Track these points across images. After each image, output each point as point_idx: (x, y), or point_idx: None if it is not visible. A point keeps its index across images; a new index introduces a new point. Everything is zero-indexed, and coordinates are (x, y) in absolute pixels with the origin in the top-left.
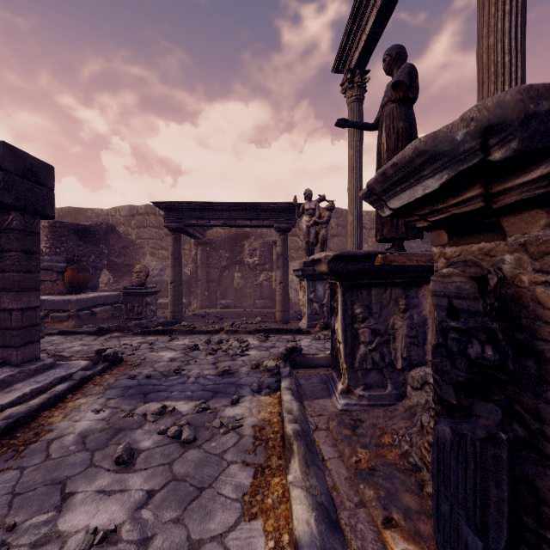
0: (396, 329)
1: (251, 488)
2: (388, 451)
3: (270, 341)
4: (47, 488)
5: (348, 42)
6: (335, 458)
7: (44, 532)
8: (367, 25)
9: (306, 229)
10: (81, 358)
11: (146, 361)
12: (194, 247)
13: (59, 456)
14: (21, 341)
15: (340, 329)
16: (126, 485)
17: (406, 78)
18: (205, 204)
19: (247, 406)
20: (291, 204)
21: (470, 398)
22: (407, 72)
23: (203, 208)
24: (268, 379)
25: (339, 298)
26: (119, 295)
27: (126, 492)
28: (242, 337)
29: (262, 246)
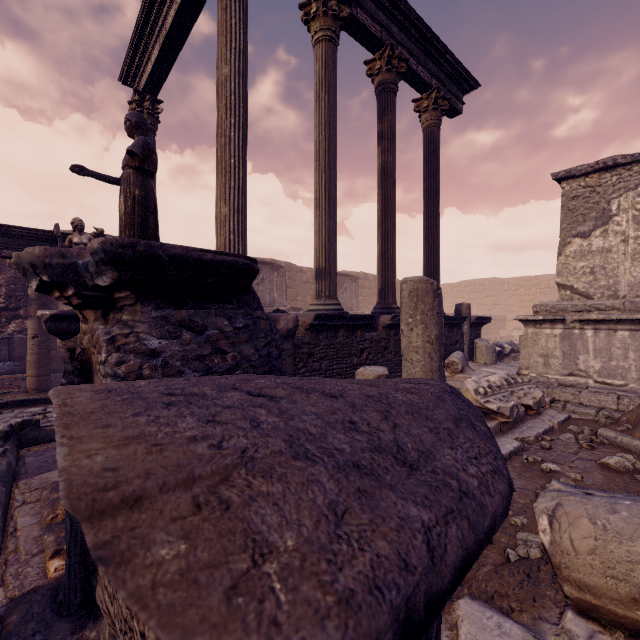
0: None
1: None
2: None
3: (0, 419)
4: None
5: (136, 58)
6: (32, 524)
7: None
8: (153, 54)
9: None
10: None
11: None
12: None
13: None
14: None
15: None
16: None
17: (140, 151)
18: None
19: None
20: (53, 232)
21: None
22: (141, 146)
23: None
24: None
25: None
26: None
27: None
28: None
29: (12, 282)
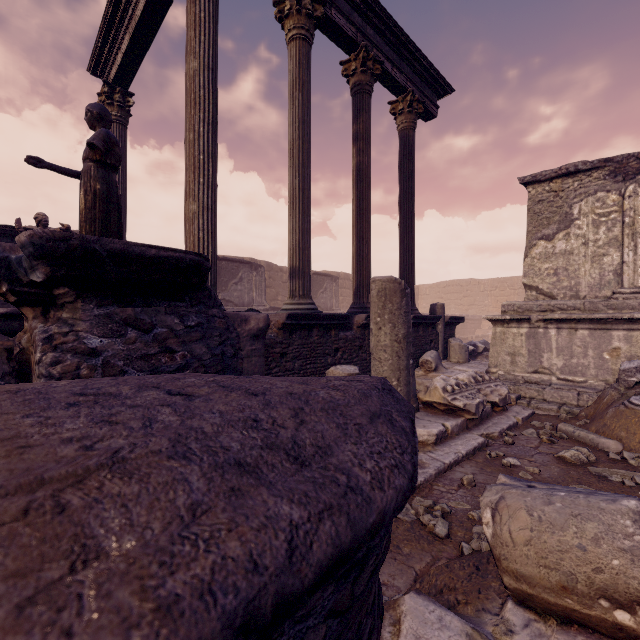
0: None
1: None
2: None
3: None
4: None
5: (105, 48)
6: None
7: None
8: (122, 45)
9: None
10: None
11: None
12: None
13: None
14: None
15: None
16: None
17: (101, 144)
18: None
19: None
20: (14, 227)
21: None
22: (102, 139)
23: None
24: None
25: None
26: None
27: None
28: None
29: None
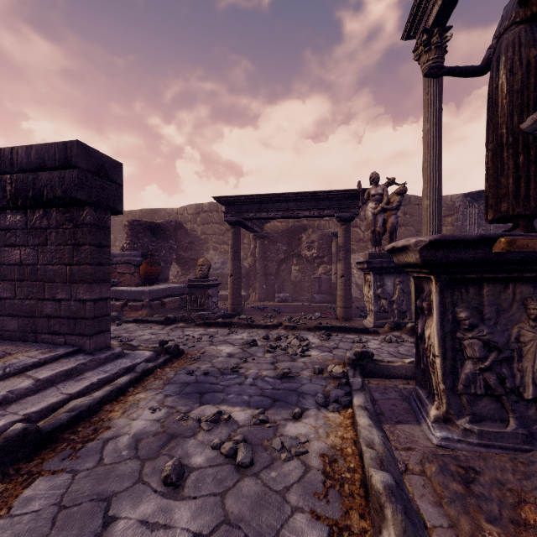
0: (523, 343)
1: None
2: None
3: (332, 340)
4: (92, 505)
5: None
6: (444, 528)
7: None
8: None
9: (372, 217)
10: (146, 348)
11: (205, 355)
12: (253, 240)
13: (111, 462)
14: (94, 330)
15: (436, 338)
16: (172, 518)
17: None
18: (263, 197)
19: (311, 424)
20: (354, 190)
21: None
22: None
23: (261, 200)
24: (335, 390)
25: (433, 297)
26: (186, 287)
27: (170, 530)
28: (301, 334)
29: (320, 238)
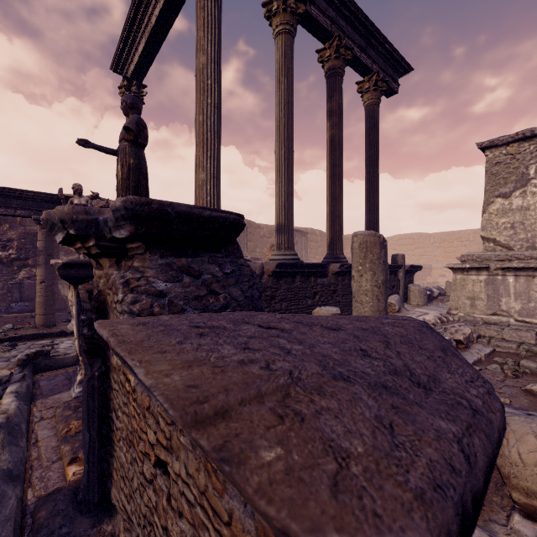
0: None
1: None
2: None
3: (16, 350)
4: None
5: (125, 50)
6: (50, 436)
7: None
8: (139, 46)
9: None
10: None
11: None
12: None
13: None
14: None
15: (75, 327)
16: None
17: (135, 127)
18: None
19: None
20: (57, 195)
21: (94, 358)
22: (135, 123)
23: None
24: None
25: (74, 300)
26: None
27: None
28: None
29: (22, 236)
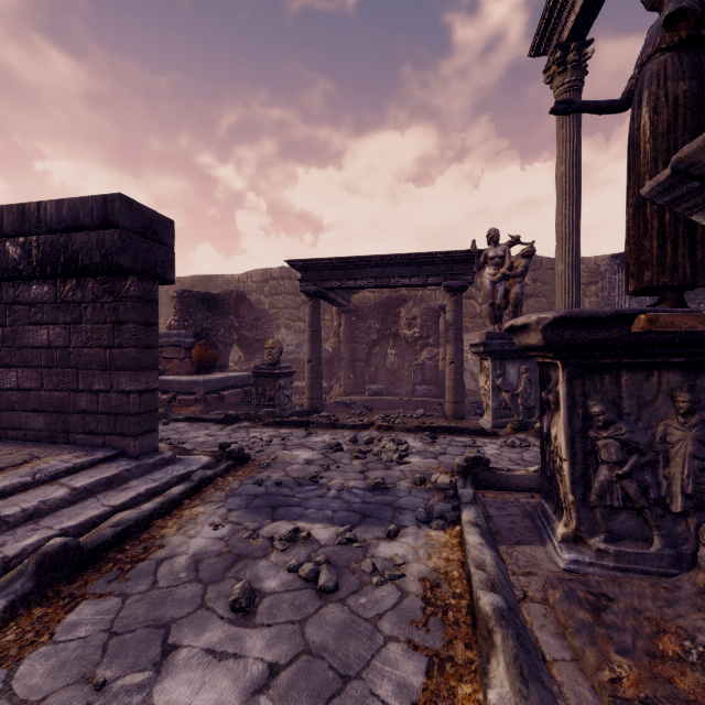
0: (671, 443)
1: (423, 695)
2: (677, 672)
3: (438, 444)
4: (148, 632)
5: (557, 4)
6: (566, 662)
7: (136, 702)
8: None
9: (490, 287)
10: (203, 453)
11: (277, 461)
12: (336, 316)
13: (167, 585)
14: (139, 429)
15: (563, 438)
16: (242, 647)
17: (696, 1)
18: (350, 260)
19: (410, 544)
20: (467, 251)
21: None
22: None
23: (347, 265)
24: (440, 504)
25: (560, 388)
26: (250, 376)
27: (242, 660)
28: (399, 436)
29: (424, 313)
